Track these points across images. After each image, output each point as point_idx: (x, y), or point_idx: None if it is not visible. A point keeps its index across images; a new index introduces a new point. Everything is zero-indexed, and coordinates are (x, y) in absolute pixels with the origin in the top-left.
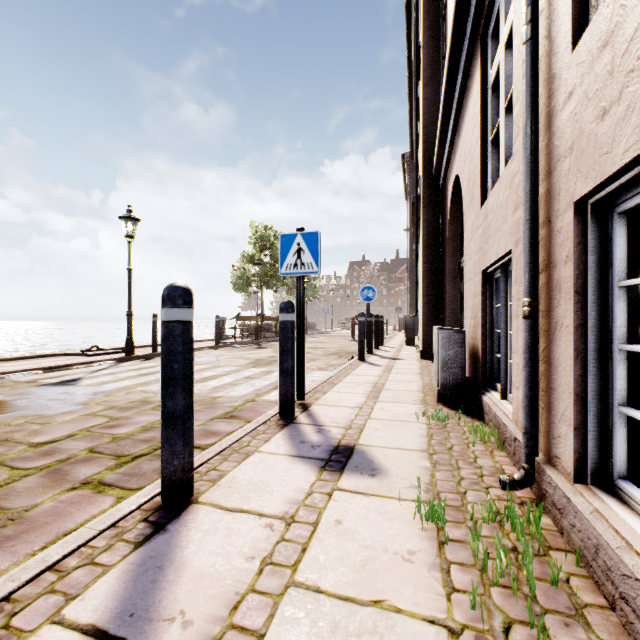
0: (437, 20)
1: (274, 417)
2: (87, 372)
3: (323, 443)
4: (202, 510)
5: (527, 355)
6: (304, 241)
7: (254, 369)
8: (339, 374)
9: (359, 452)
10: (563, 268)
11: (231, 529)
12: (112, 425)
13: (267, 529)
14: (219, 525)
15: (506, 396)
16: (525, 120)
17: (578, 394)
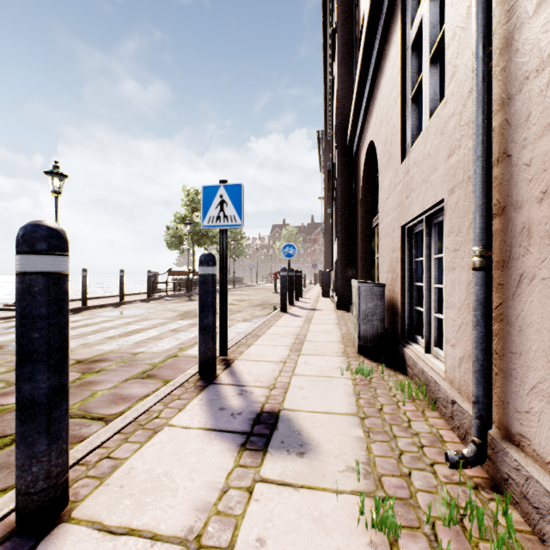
0: (350, 6)
1: (193, 377)
2: (4, 328)
3: (245, 409)
4: (71, 535)
5: (479, 312)
6: (227, 193)
7: (181, 321)
8: (263, 326)
9: (284, 420)
10: (536, 207)
11: None
12: (6, 392)
13: None
14: None
15: (430, 350)
16: (476, 41)
17: None
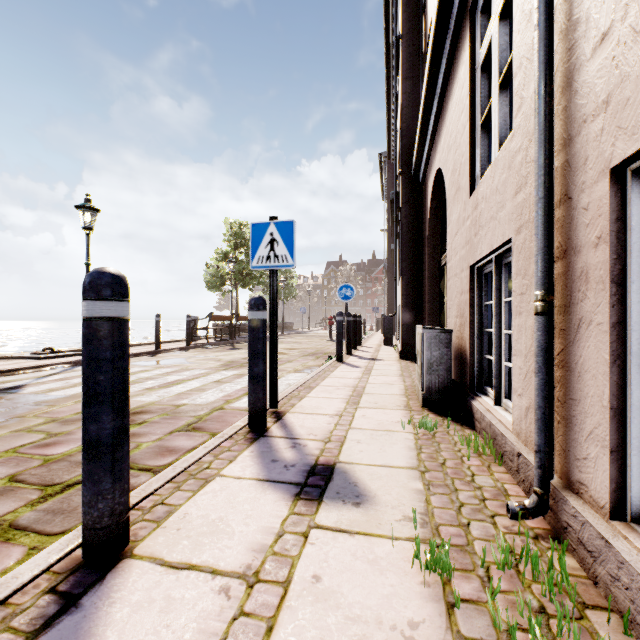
0: (416, 13)
1: (243, 429)
2: (34, 378)
3: (298, 461)
4: (136, 569)
5: (540, 359)
6: (278, 231)
7: (225, 372)
8: (316, 377)
9: (340, 472)
10: (592, 252)
11: (171, 599)
12: (48, 443)
13: (221, 596)
14: (155, 593)
15: (500, 402)
16: (538, 79)
17: (615, 408)
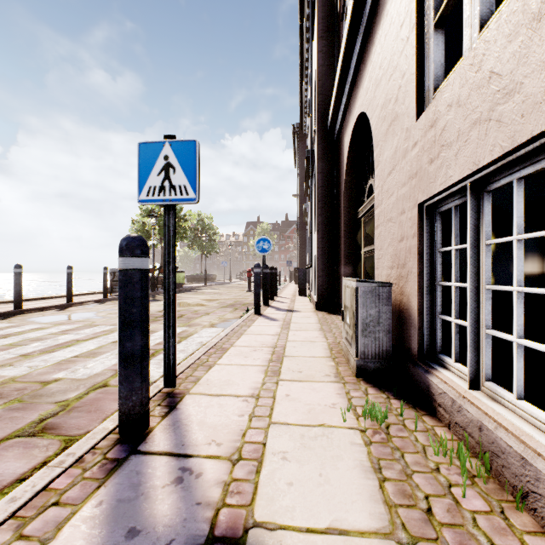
0: None
1: (108, 437)
2: None
3: (178, 532)
4: None
5: None
6: (175, 153)
7: None
8: (232, 334)
9: None
10: None
11: None
12: None
13: None
14: None
15: (477, 384)
16: None
17: None
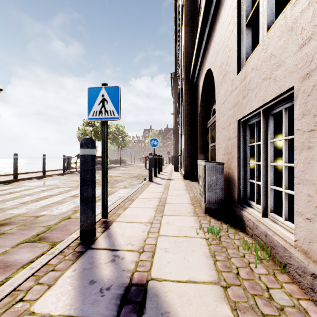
0: None
1: (75, 241)
2: None
3: (114, 282)
4: None
5: None
6: (107, 93)
7: None
8: (137, 191)
9: (152, 296)
10: None
11: None
12: None
13: None
14: None
15: (266, 214)
16: None
17: None
